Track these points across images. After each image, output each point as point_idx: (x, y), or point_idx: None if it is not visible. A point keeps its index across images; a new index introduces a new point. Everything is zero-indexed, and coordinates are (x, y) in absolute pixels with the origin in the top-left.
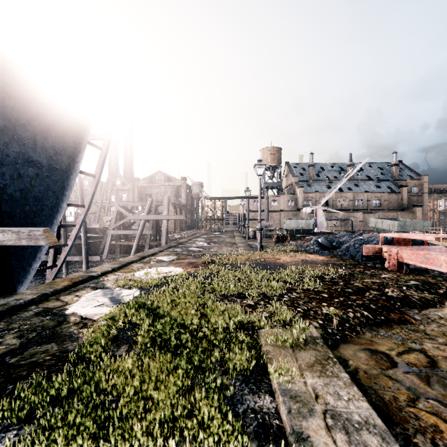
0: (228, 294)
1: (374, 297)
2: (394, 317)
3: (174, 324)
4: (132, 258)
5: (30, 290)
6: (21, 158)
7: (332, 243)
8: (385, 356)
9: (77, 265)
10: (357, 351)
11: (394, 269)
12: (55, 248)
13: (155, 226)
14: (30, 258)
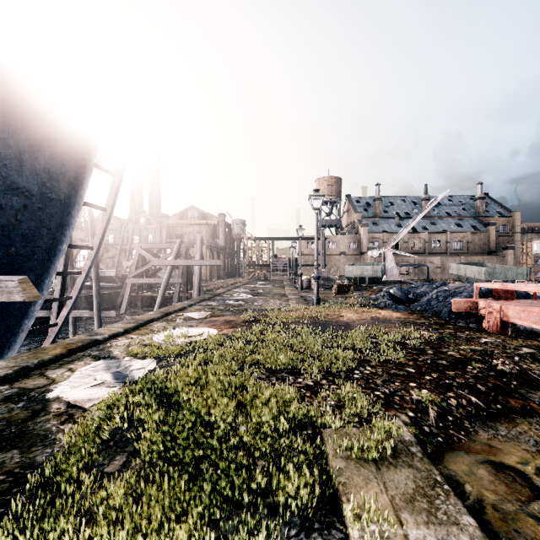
0: (277, 368)
1: (480, 374)
2: (515, 405)
3: (196, 421)
4: (153, 315)
5: (6, 362)
6: (1, 183)
7: (408, 295)
8: (518, 475)
9: (88, 321)
10: (473, 466)
11: (496, 331)
12: (60, 302)
13: (185, 273)
14: (19, 315)
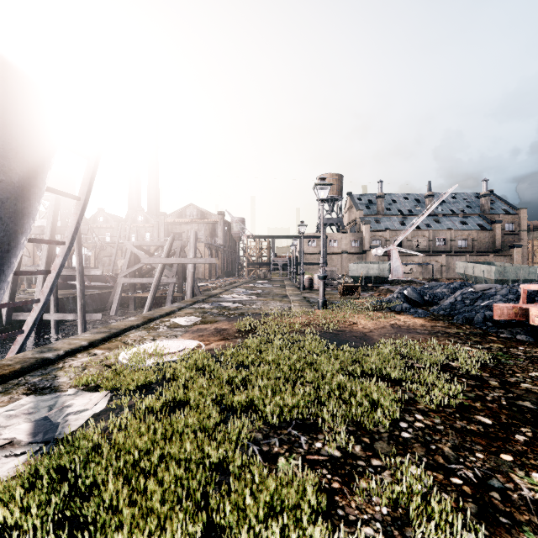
0: (280, 419)
1: None
2: None
3: None
4: (132, 322)
5: None
6: None
7: (424, 296)
8: None
9: (76, 324)
10: None
11: None
12: None
13: (180, 273)
14: None
